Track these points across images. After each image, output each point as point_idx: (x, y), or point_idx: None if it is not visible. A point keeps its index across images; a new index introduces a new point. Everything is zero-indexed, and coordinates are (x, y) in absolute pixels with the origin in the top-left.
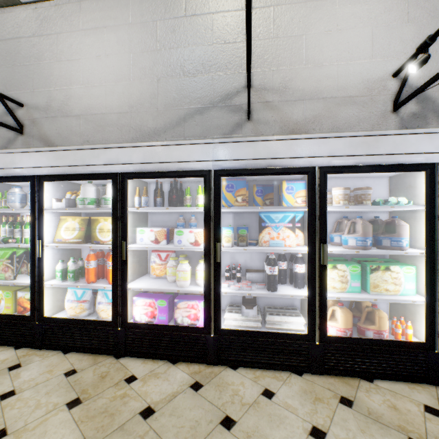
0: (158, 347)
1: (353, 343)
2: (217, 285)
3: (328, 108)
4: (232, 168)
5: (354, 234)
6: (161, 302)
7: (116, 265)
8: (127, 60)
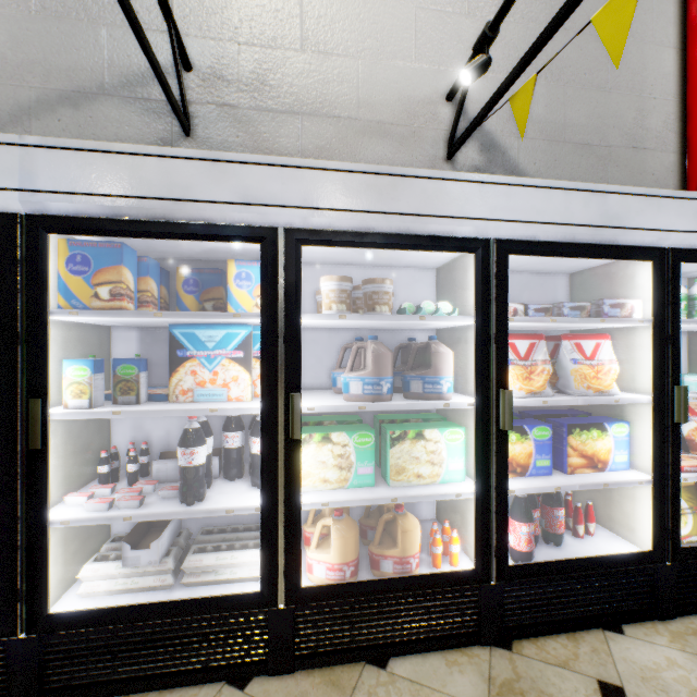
0: None
1: (353, 595)
2: (35, 507)
3: (343, 137)
4: (81, 215)
5: (360, 372)
6: None
7: None
8: None
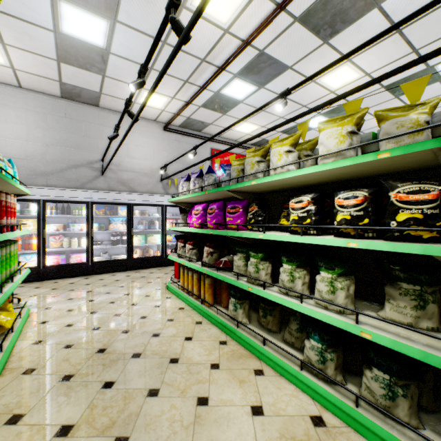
0: (63, 274)
1: (142, 259)
2: (92, 245)
3: (137, 176)
4: (99, 201)
5: (143, 225)
6: (63, 256)
7: (40, 241)
8: (25, 129)
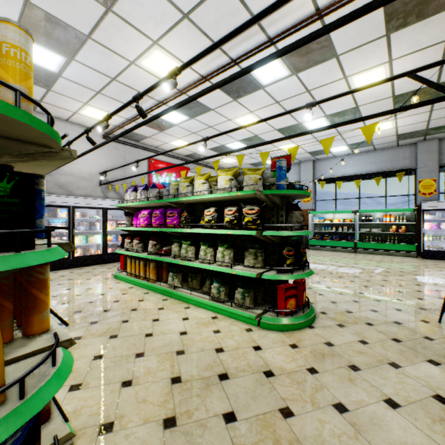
0: None
1: (83, 257)
2: None
3: (76, 180)
4: None
5: (84, 226)
6: None
7: None
8: None
